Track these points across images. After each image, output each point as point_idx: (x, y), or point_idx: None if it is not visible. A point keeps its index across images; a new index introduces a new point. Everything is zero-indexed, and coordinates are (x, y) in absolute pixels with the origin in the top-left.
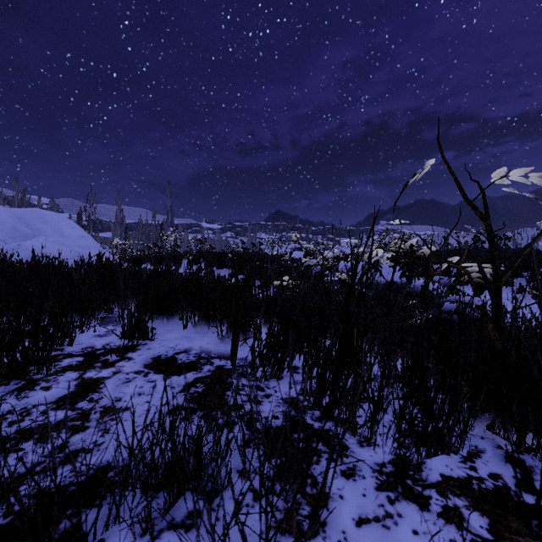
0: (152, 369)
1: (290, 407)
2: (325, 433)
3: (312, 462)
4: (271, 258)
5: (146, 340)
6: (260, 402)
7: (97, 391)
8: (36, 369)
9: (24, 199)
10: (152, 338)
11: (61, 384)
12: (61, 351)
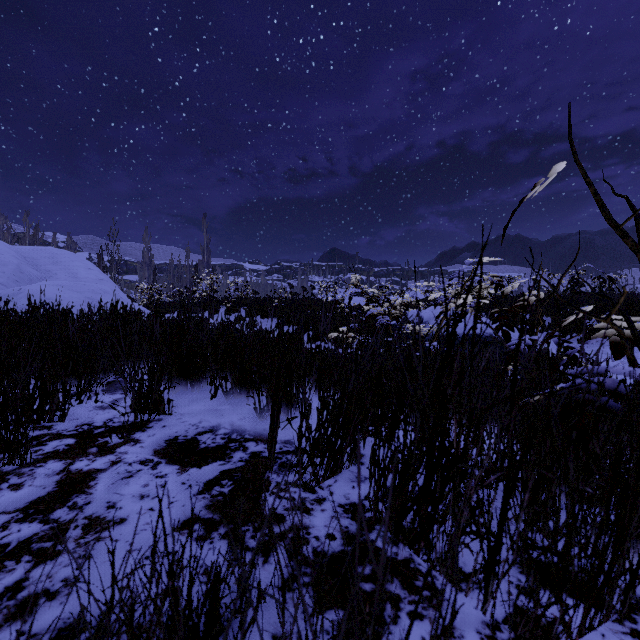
0: (163, 457)
1: (351, 520)
2: (404, 565)
3: (387, 620)
4: (325, 305)
5: (161, 413)
6: (309, 511)
7: (85, 492)
8: (8, 458)
9: (36, 236)
10: (168, 411)
11: (37, 481)
12: (48, 430)
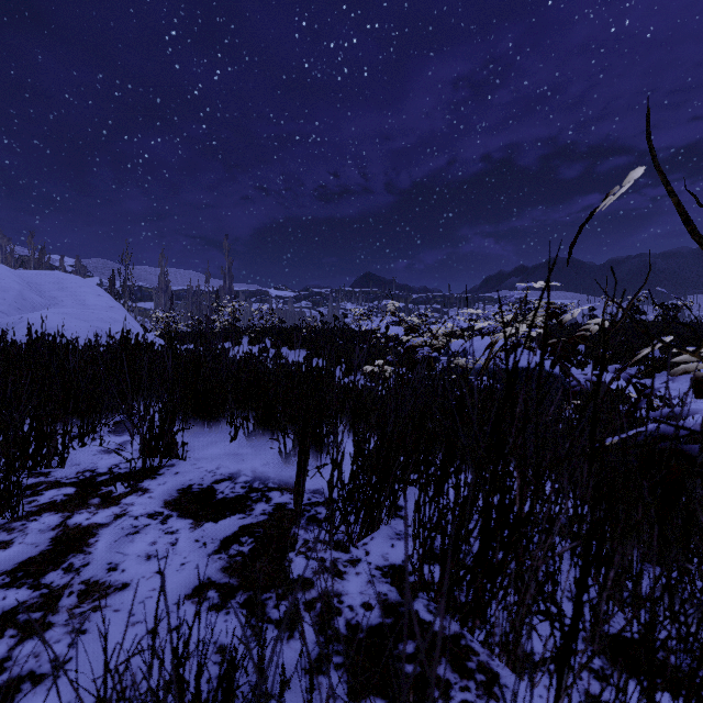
0: (175, 510)
1: (390, 585)
2: (453, 641)
3: None
4: (359, 335)
5: (174, 458)
6: (342, 575)
7: (83, 551)
8: None
9: (42, 259)
10: (182, 456)
11: (29, 537)
12: (45, 477)
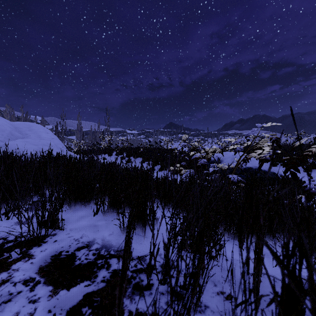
0: (44, 276)
1: None
2: None
3: None
4: (167, 151)
5: (57, 229)
6: None
7: None
8: None
9: (26, 117)
10: (61, 228)
11: None
12: None
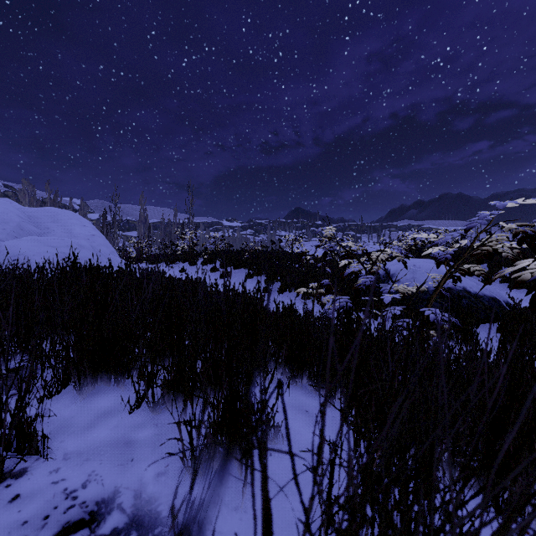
0: None
1: None
2: None
3: None
4: (291, 257)
5: (33, 453)
6: None
7: None
8: None
9: (56, 201)
10: (43, 452)
11: None
12: None
